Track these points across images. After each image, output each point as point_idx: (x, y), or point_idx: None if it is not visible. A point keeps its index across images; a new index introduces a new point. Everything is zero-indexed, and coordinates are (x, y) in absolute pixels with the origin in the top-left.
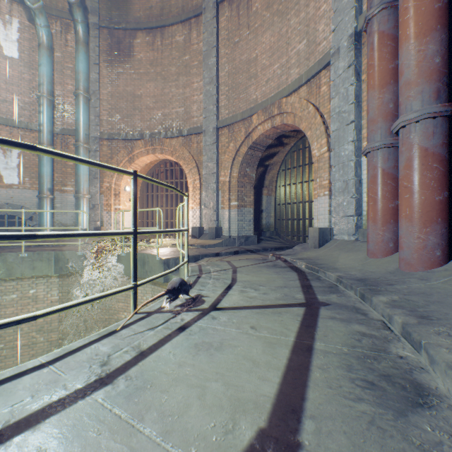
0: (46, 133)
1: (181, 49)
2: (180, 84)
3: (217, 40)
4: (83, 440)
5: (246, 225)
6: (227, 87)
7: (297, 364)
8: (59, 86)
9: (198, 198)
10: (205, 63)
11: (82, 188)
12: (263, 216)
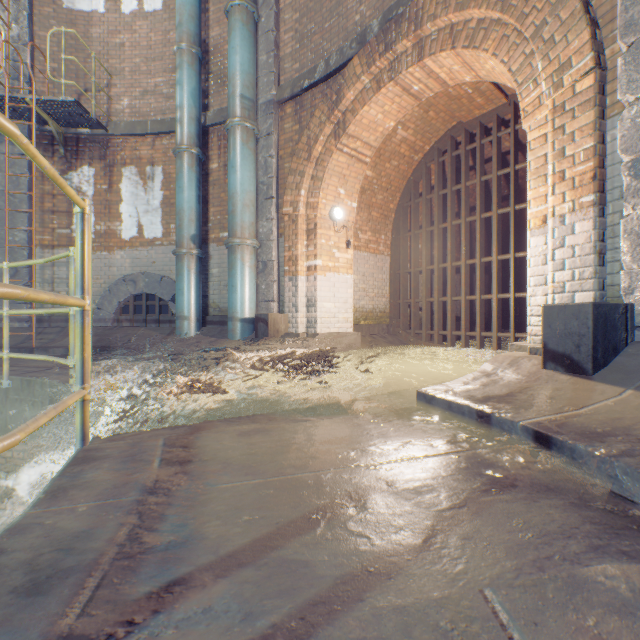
0: (186, 123)
1: None
2: None
3: None
4: None
5: None
6: None
7: None
8: (216, 28)
9: (584, 154)
10: None
11: (238, 226)
12: None
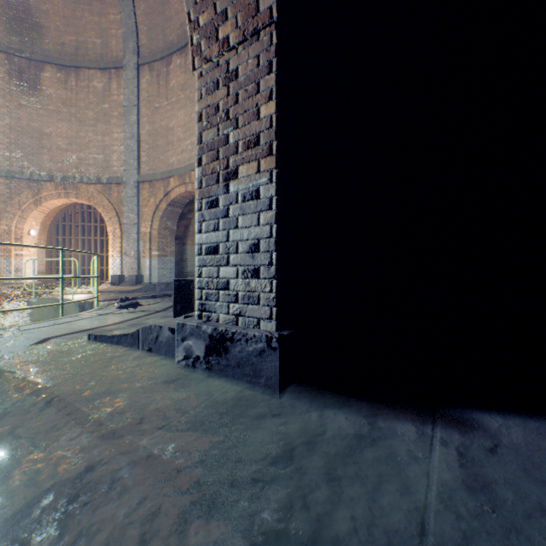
0: None
1: (101, 96)
2: (99, 131)
3: (139, 99)
4: (56, 328)
5: (168, 273)
6: (148, 145)
7: (131, 319)
8: None
9: (119, 247)
10: (127, 118)
11: None
12: (187, 264)
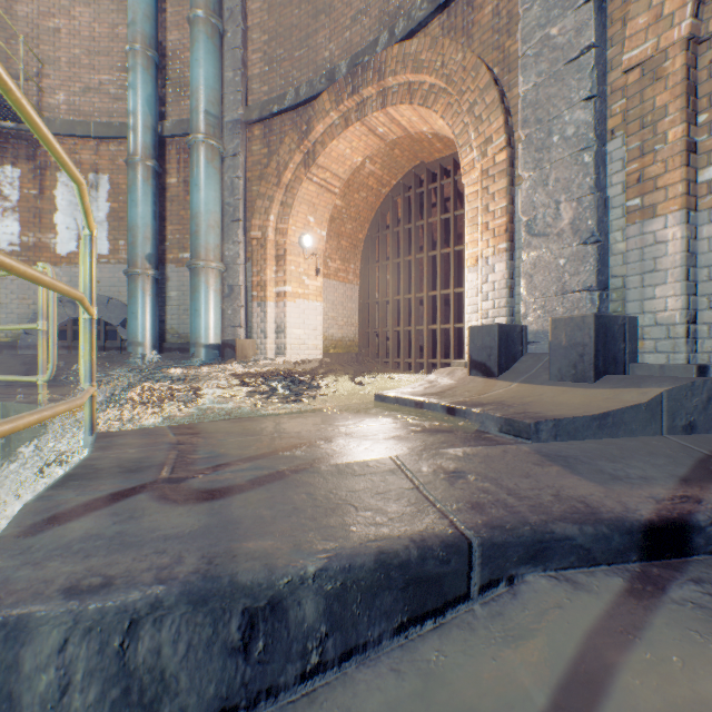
0: (140, 131)
1: None
2: None
3: None
4: None
5: None
6: None
7: None
8: (175, 32)
9: (500, 211)
10: None
11: (202, 247)
12: None
